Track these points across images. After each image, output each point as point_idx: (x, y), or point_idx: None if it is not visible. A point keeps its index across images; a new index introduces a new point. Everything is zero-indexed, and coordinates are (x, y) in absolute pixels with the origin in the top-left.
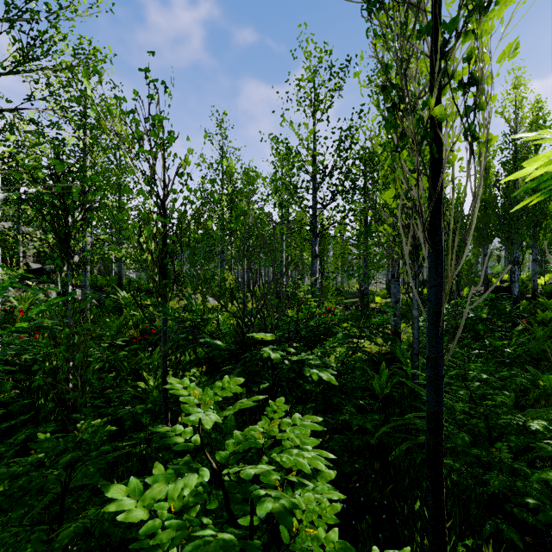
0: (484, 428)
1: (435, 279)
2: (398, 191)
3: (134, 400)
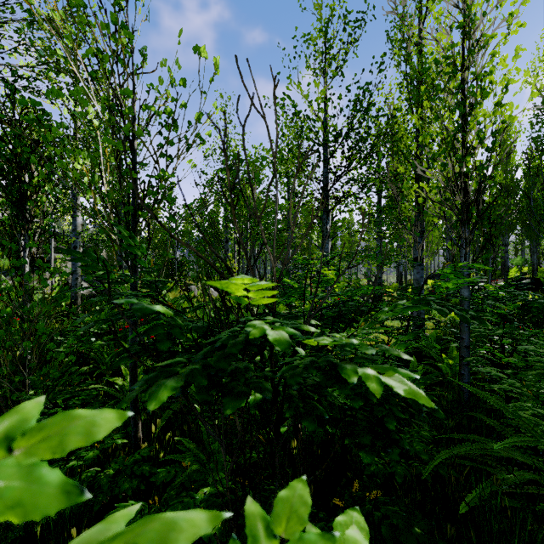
0: None
1: None
2: (443, 132)
3: (95, 403)
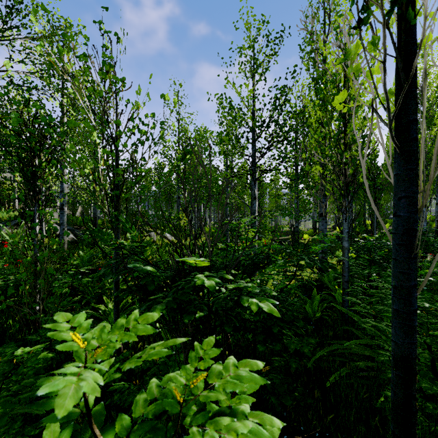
0: (429, 359)
1: (405, 187)
2: (330, 134)
3: None
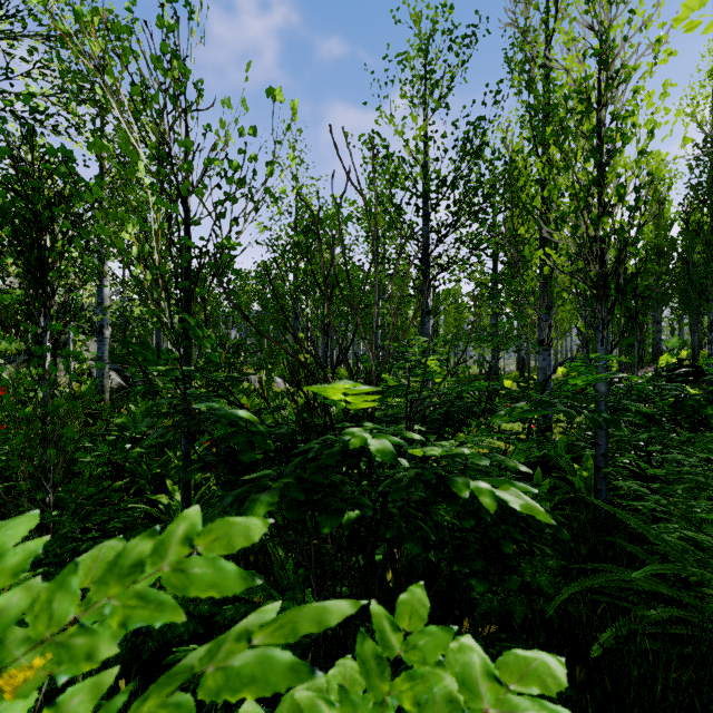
0: None
1: None
2: (574, 186)
3: (138, 527)
